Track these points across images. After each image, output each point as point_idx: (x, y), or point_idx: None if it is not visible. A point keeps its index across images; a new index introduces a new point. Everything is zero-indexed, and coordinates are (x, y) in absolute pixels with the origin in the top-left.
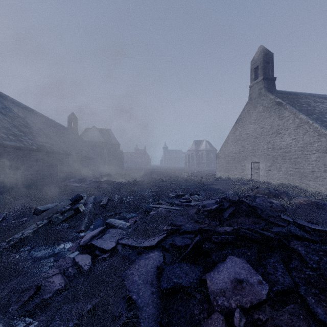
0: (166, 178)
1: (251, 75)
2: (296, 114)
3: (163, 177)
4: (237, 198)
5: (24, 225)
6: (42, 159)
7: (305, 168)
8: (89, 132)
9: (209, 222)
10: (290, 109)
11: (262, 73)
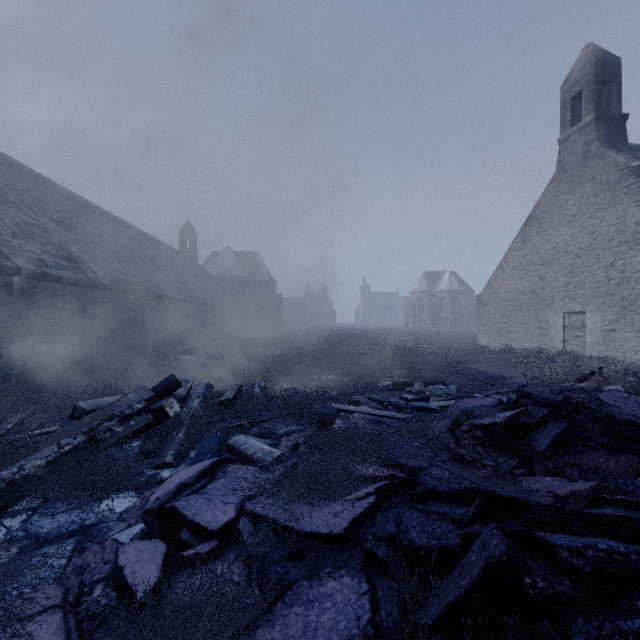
0: (367, 346)
1: (562, 114)
2: None
3: (361, 344)
4: (547, 395)
5: (37, 445)
6: (123, 306)
7: None
8: (218, 259)
9: (494, 460)
10: None
11: (592, 107)
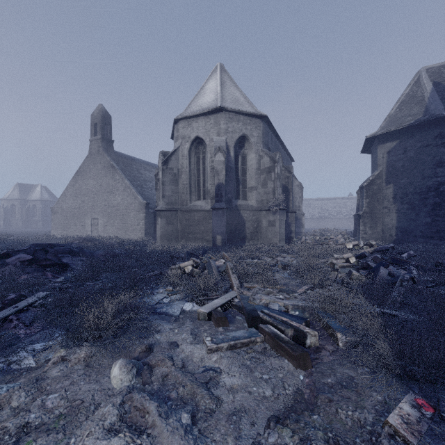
0: None
1: (91, 129)
2: (123, 179)
3: None
4: None
5: None
6: None
7: (128, 223)
8: None
9: None
10: (120, 174)
11: (101, 133)
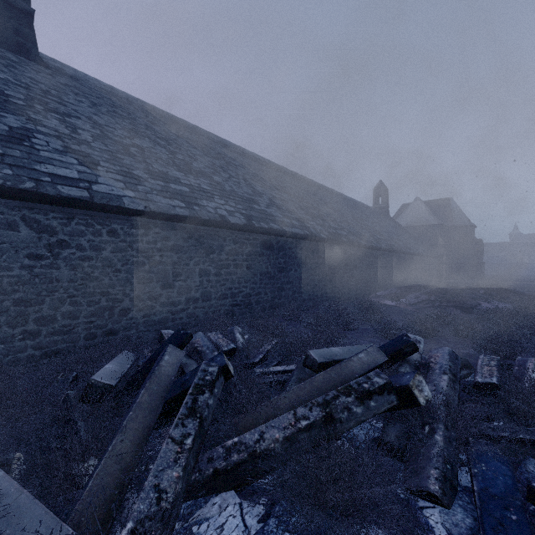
0: None
1: None
2: None
3: None
4: None
5: (276, 400)
6: (334, 255)
7: None
8: (407, 211)
9: None
10: None
11: None
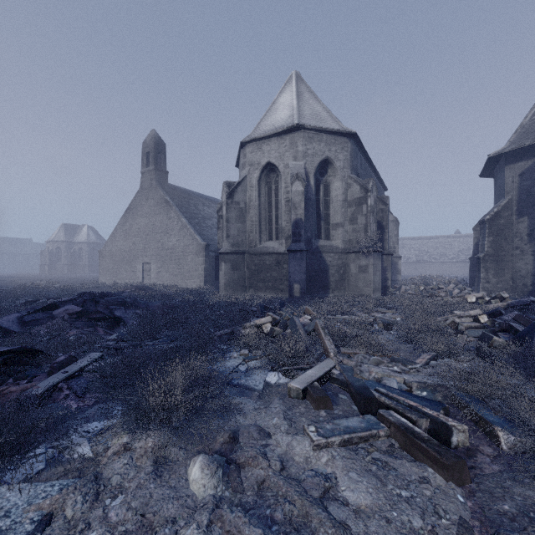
0: None
1: (143, 159)
2: (179, 217)
3: None
4: None
5: None
6: None
7: (185, 269)
8: None
9: None
10: (176, 211)
11: (154, 163)
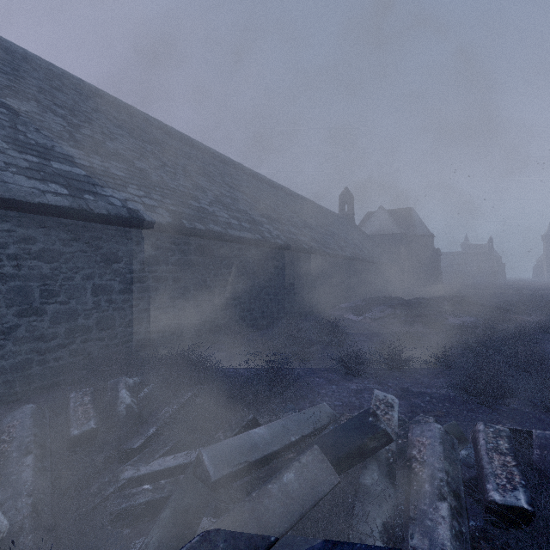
0: None
1: None
2: None
3: None
4: None
5: None
6: (294, 264)
7: None
8: (372, 219)
9: None
10: None
11: None
